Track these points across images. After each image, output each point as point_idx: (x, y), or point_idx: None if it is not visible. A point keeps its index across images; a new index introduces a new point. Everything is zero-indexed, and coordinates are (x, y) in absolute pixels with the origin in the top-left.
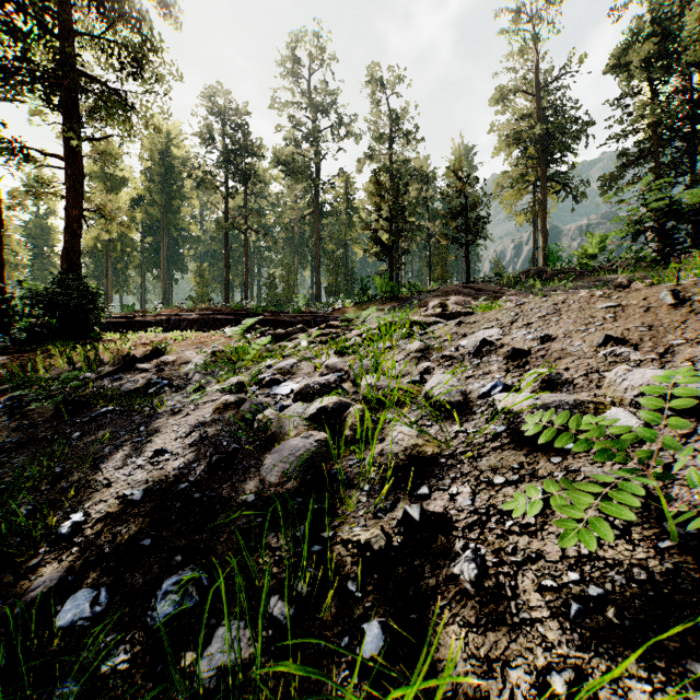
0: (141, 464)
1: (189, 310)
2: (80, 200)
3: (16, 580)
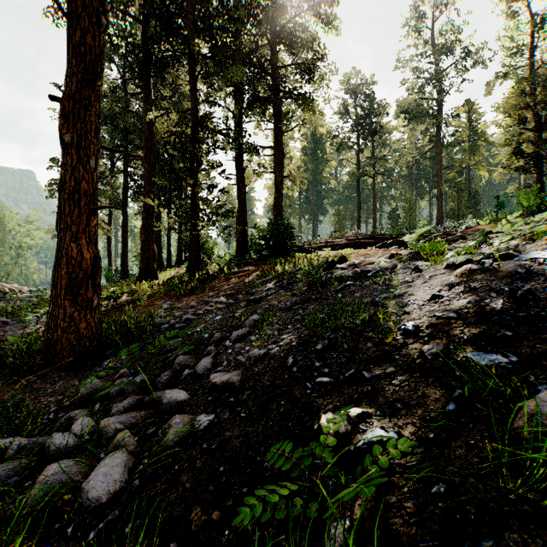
0: (423, 303)
1: (338, 238)
2: (282, 171)
3: (396, 348)
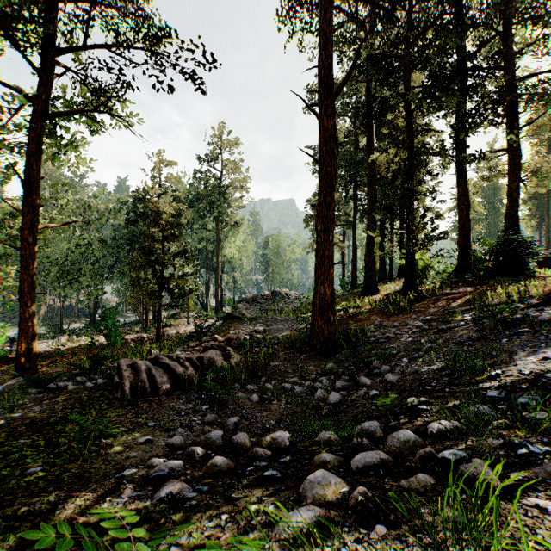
0: (533, 361)
1: None
2: (517, 175)
3: (476, 383)
